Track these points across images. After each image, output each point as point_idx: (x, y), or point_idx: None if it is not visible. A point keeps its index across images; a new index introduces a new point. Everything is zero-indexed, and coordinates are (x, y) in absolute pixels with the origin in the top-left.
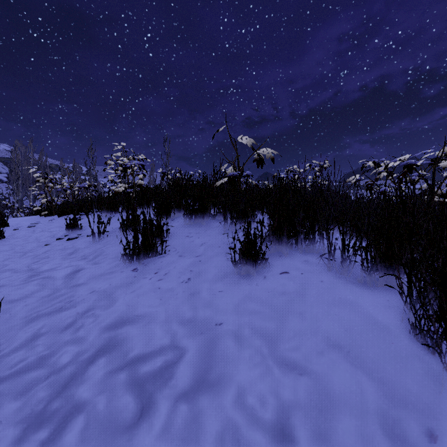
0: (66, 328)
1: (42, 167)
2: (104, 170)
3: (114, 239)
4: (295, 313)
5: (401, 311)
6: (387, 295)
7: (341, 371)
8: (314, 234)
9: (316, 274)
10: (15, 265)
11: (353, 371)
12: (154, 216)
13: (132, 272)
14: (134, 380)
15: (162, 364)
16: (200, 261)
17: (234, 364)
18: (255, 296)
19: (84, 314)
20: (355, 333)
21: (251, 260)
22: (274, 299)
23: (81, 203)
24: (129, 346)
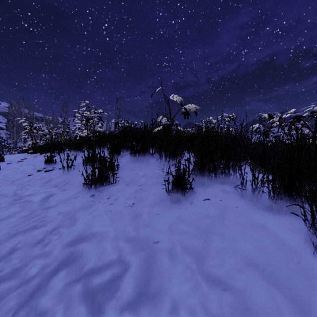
0: (37, 244)
1: (30, 119)
2: (73, 120)
3: (78, 172)
4: (217, 234)
5: (304, 233)
6: (290, 220)
7: (258, 287)
8: (229, 169)
9: (232, 201)
10: (4, 191)
11: (269, 288)
12: (108, 154)
13: (90, 198)
14: (87, 291)
15: (110, 277)
16: (142, 189)
17: (169, 279)
18: (185, 219)
19: (51, 232)
20: (267, 253)
21: (181, 190)
22: (200, 221)
23: (56, 144)
24: (85, 260)
